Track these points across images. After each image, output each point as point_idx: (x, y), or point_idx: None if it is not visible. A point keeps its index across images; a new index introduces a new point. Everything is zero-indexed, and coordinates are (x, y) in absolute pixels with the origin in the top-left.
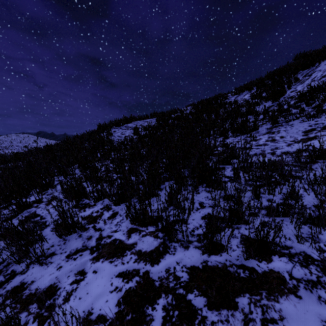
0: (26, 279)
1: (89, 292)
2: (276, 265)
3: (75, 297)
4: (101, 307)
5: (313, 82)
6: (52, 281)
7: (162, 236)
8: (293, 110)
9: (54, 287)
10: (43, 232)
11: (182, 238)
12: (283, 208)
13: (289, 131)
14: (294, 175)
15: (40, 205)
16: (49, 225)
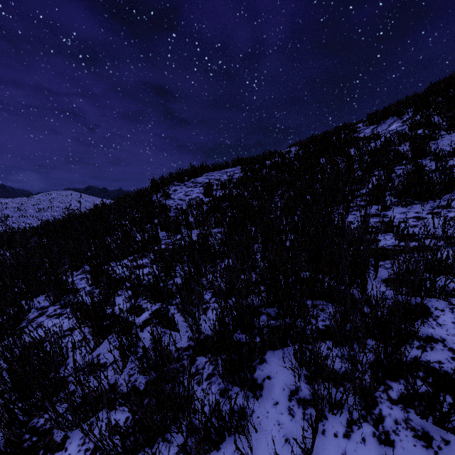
0: None
1: None
2: None
3: None
4: None
5: None
6: None
7: None
8: None
9: None
10: None
11: None
12: None
13: None
14: None
15: None
16: None
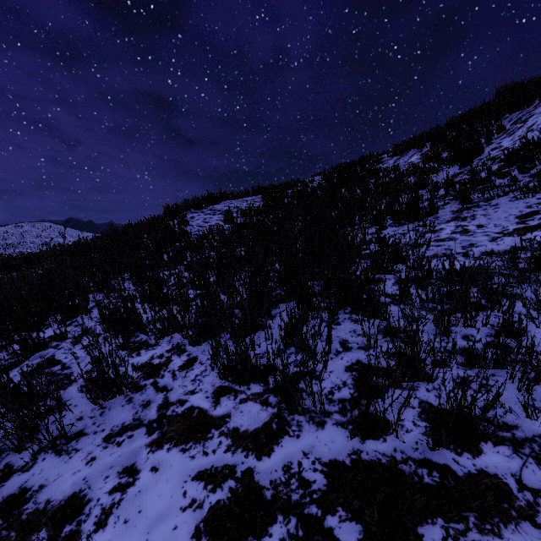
0: (30, 482)
1: (143, 508)
2: (491, 461)
3: (117, 519)
4: (164, 540)
5: (529, 132)
6: (77, 486)
7: (275, 401)
8: (497, 181)
9: (79, 497)
10: (64, 392)
11: (311, 406)
12: (496, 352)
13: (492, 216)
14: (508, 292)
15: (62, 344)
16: (76, 380)
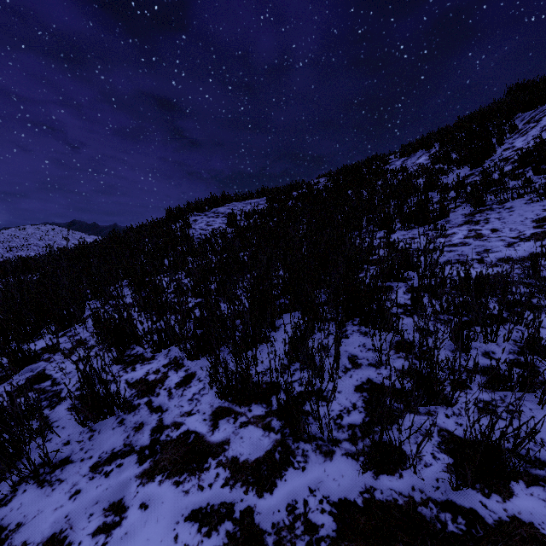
0: (7, 519)
1: None
2: (524, 505)
3: None
4: None
5: (544, 132)
6: (58, 525)
7: (279, 426)
8: (510, 182)
9: (59, 539)
10: (52, 412)
11: (318, 432)
12: (523, 374)
13: (507, 220)
14: (529, 303)
15: (54, 357)
16: (65, 398)
